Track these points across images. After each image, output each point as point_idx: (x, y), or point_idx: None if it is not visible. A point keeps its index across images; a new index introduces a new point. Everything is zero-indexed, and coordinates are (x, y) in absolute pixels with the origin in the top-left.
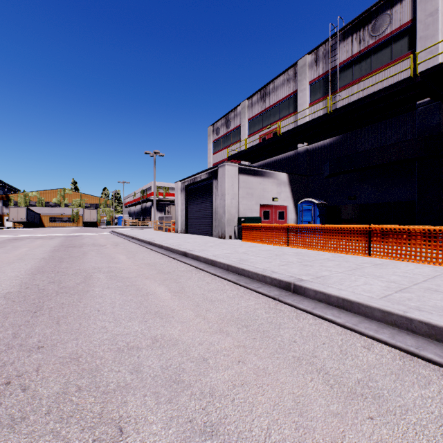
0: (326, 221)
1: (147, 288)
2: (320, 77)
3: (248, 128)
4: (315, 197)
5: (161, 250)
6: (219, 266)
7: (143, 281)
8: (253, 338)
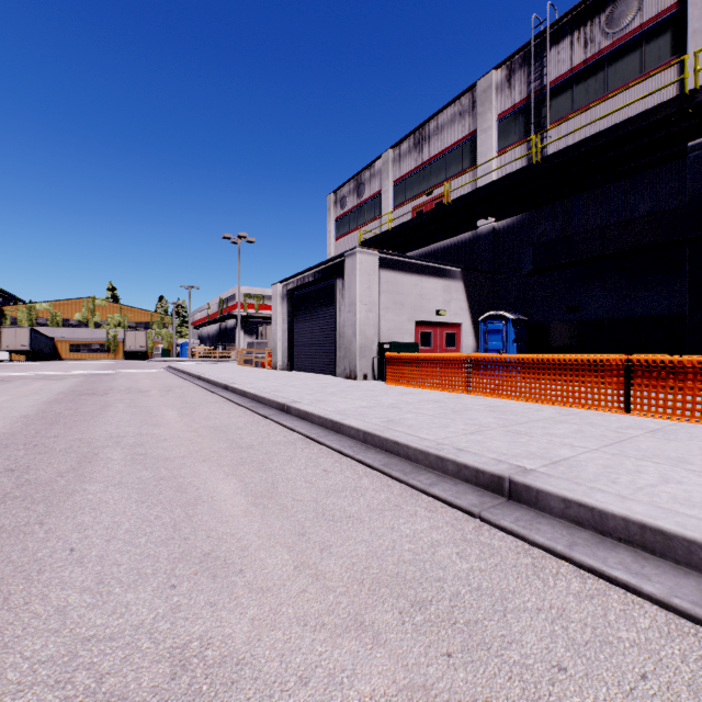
0: (526, 350)
1: (198, 486)
2: (515, 106)
3: (394, 196)
4: (507, 309)
5: (243, 401)
6: (347, 434)
7: (196, 467)
8: (446, 652)
